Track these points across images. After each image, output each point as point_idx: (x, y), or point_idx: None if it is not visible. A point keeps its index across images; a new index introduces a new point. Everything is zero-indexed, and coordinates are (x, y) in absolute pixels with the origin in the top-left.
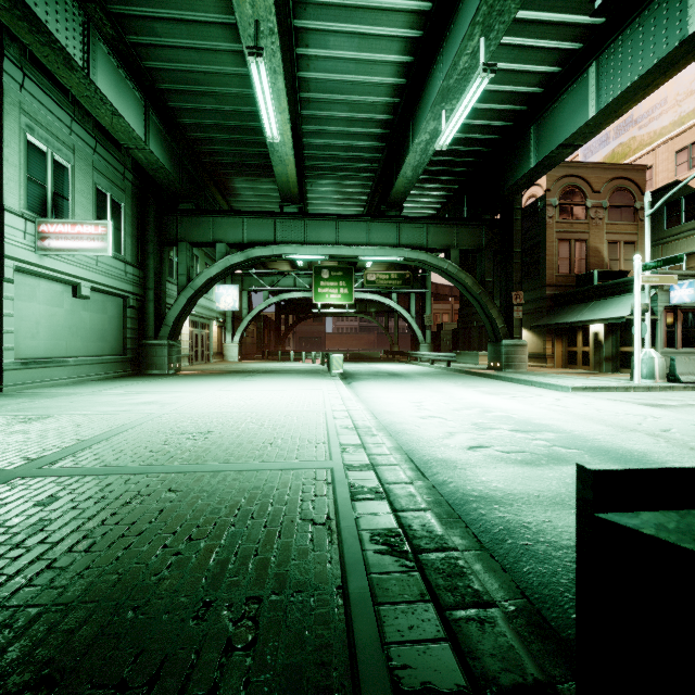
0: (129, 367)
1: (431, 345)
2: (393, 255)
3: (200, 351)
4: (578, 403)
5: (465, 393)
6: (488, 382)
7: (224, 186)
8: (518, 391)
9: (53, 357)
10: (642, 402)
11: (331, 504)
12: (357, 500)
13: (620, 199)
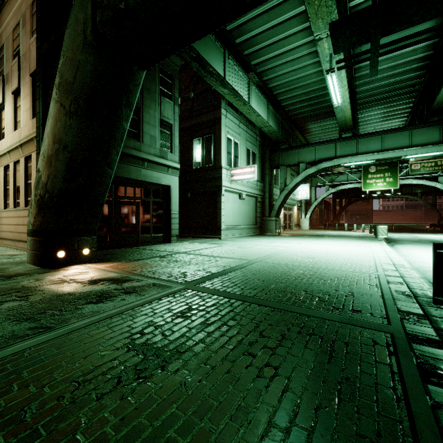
0: (258, 231)
1: None
2: (435, 151)
3: (287, 223)
4: None
5: None
6: None
7: (302, 129)
8: None
9: (233, 225)
10: None
11: (377, 282)
12: (390, 283)
13: None
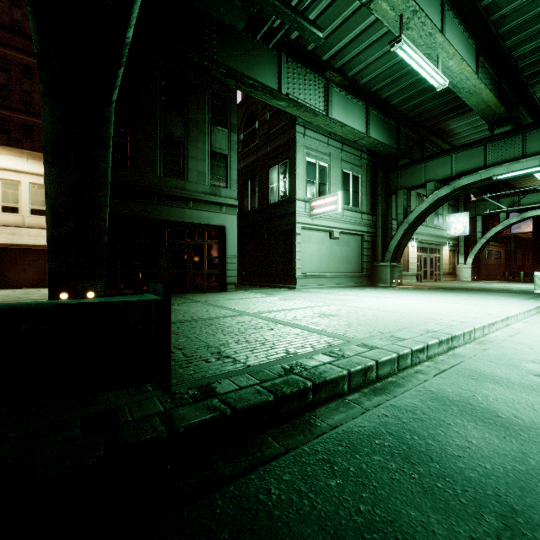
0: (365, 281)
1: None
2: None
3: (429, 271)
4: None
5: None
6: None
7: (440, 132)
8: None
9: (320, 273)
10: None
11: (309, 351)
12: (324, 354)
13: None
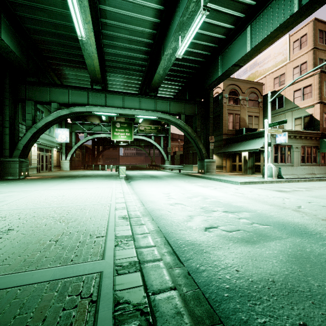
0: None
1: (171, 162)
2: (153, 115)
3: (45, 165)
4: (247, 191)
5: (191, 187)
6: (200, 180)
7: (58, 71)
8: (216, 185)
9: None
10: (274, 189)
11: None
12: None
13: (253, 97)
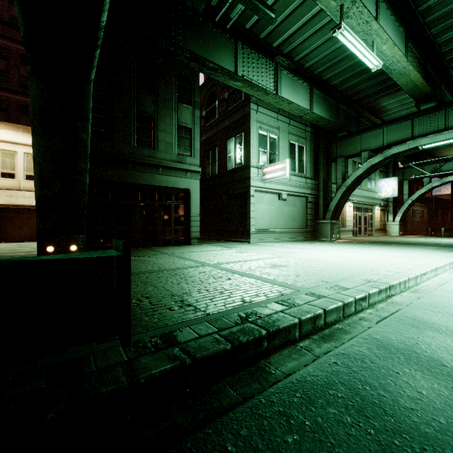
0: (309, 235)
1: None
2: None
3: (363, 227)
4: None
5: None
6: None
7: (373, 109)
8: None
9: (270, 229)
10: None
11: (263, 299)
12: (277, 302)
13: None
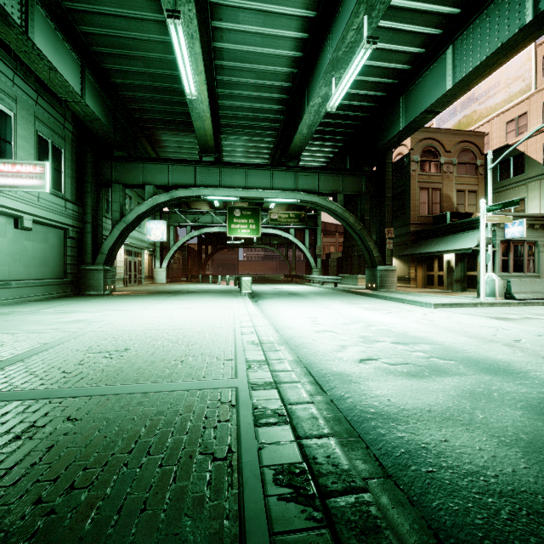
0: (69, 289)
1: (321, 270)
2: (292, 198)
3: (133, 275)
4: (441, 317)
5: (350, 309)
6: (367, 300)
7: (153, 138)
8: (392, 307)
9: None
10: (490, 316)
11: (234, 431)
12: (260, 425)
13: (465, 157)
